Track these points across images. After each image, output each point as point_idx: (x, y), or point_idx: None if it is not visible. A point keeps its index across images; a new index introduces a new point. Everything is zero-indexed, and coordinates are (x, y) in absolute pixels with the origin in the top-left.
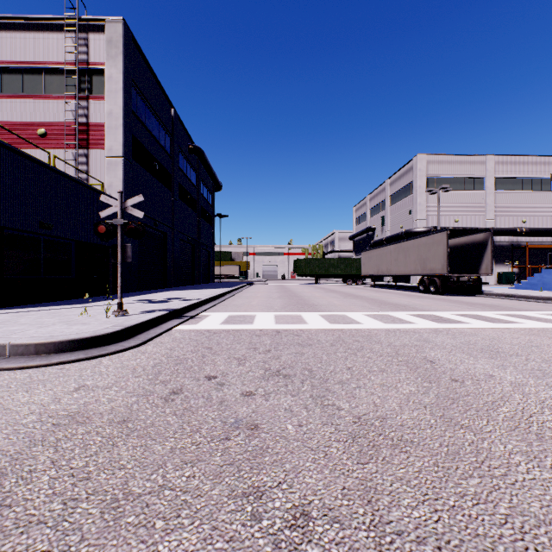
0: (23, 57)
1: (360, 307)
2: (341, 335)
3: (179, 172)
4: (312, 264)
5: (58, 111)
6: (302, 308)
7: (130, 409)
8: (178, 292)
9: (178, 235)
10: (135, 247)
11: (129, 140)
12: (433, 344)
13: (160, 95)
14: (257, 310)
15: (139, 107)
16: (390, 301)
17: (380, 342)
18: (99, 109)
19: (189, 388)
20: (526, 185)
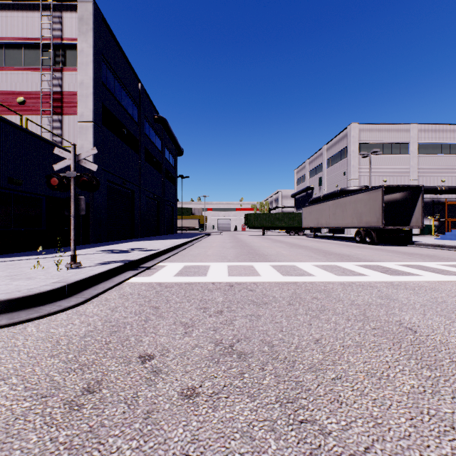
0: (5, 33)
1: (308, 257)
2: (296, 289)
3: (146, 139)
4: (260, 218)
5: (35, 82)
6: (253, 258)
7: (7, 431)
8: (142, 243)
9: (144, 192)
10: (105, 203)
11: (99, 107)
12: (399, 303)
13: (128, 70)
14: (211, 261)
15: (108, 79)
16: (332, 251)
17: (341, 300)
18: (72, 79)
19: (111, 380)
20: (445, 150)
